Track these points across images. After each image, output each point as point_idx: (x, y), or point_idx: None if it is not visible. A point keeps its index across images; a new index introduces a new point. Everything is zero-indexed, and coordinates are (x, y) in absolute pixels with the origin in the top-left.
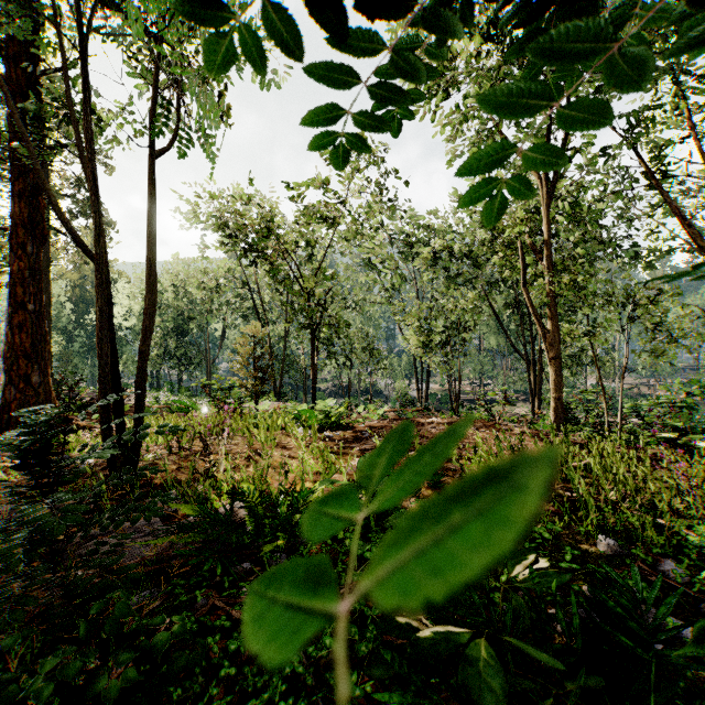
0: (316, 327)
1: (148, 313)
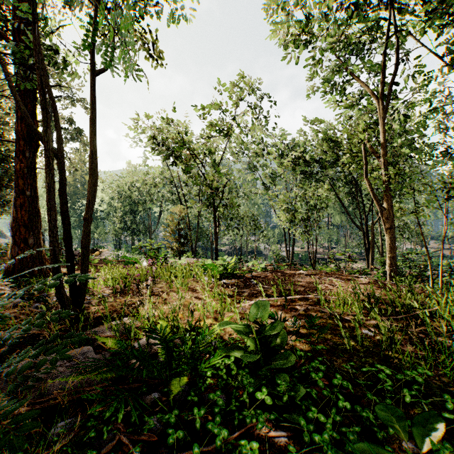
0: (218, 207)
1: (91, 190)
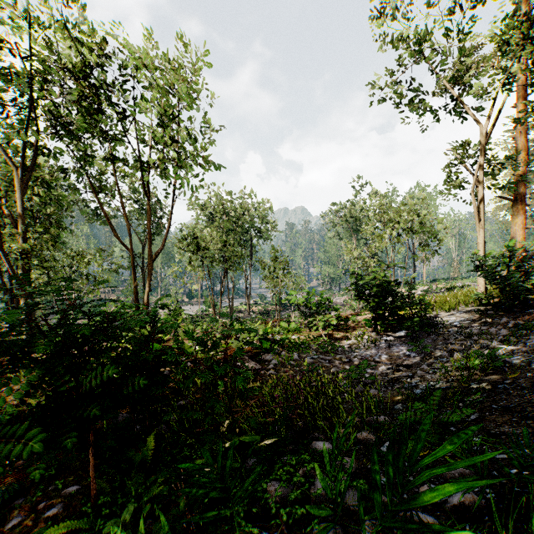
0: None
1: None
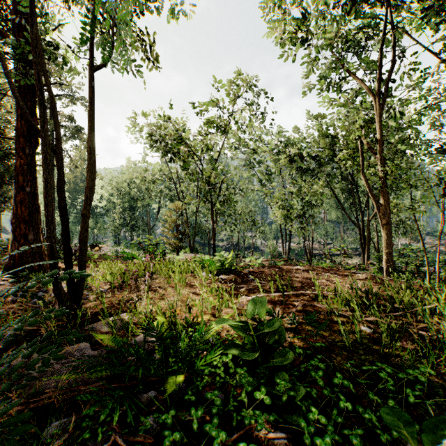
0: (215, 203)
1: (88, 186)
